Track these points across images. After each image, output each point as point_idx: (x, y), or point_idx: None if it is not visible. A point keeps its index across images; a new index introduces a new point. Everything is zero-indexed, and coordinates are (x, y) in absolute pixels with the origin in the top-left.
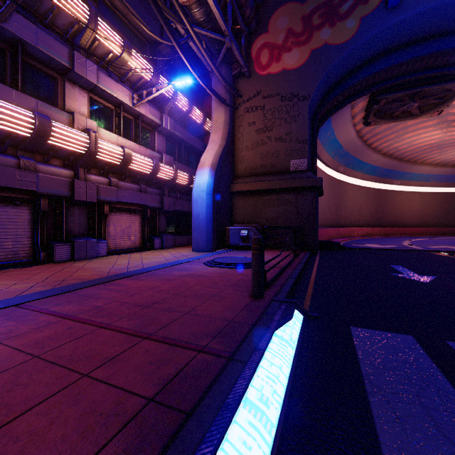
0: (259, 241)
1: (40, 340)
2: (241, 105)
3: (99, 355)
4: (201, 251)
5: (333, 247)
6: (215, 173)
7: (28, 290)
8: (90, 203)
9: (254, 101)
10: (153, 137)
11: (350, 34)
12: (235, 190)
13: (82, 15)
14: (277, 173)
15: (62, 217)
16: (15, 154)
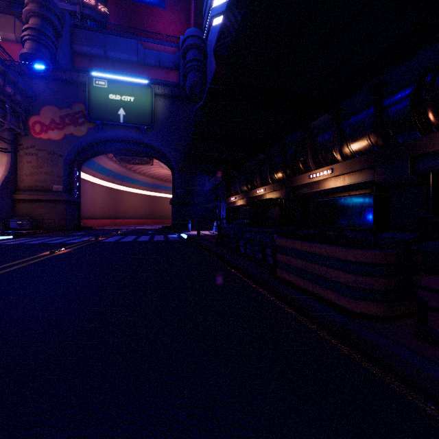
0: (3, 222)
1: None
2: (22, 150)
3: None
4: None
5: (83, 229)
6: None
7: None
8: None
9: (31, 150)
10: None
11: (83, 133)
12: (17, 198)
13: None
14: (46, 191)
15: None
16: None
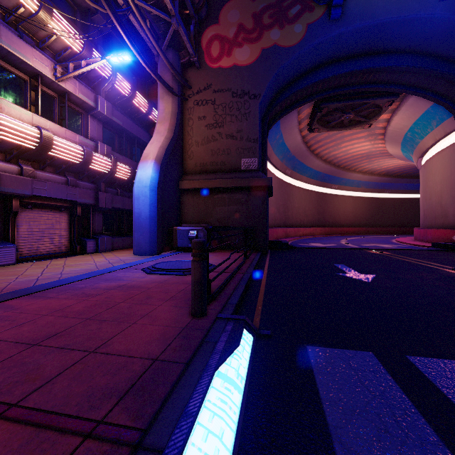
0: (200, 245)
1: None
2: (190, 97)
3: None
4: (144, 254)
5: (282, 246)
6: (161, 167)
7: None
8: None
9: (204, 94)
10: (86, 122)
11: (297, 38)
12: (184, 187)
13: None
14: (228, 172)
15: None
16: None
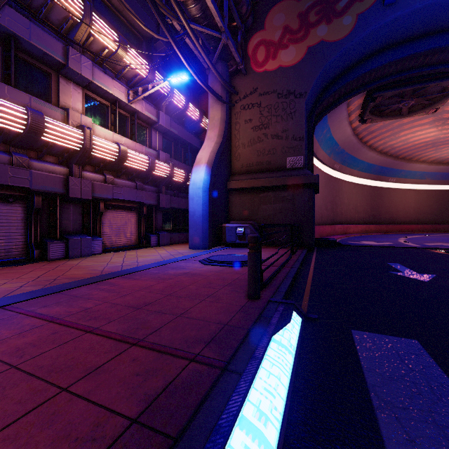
0: (255, 239)
1: (21, 347)
2: (237, 102)
3: (83, 364)
4: (197, 248)
5: (329, 244)
6: (212, 170)
7: (16, 290)
8: (85, 200)
9: (250, 98)
10: (150, 134)
11: (346, 31)
12: (232, 187)
13: (76, 10)
14: (274, 171)
15: (56, 214)
16: (7, 151)
